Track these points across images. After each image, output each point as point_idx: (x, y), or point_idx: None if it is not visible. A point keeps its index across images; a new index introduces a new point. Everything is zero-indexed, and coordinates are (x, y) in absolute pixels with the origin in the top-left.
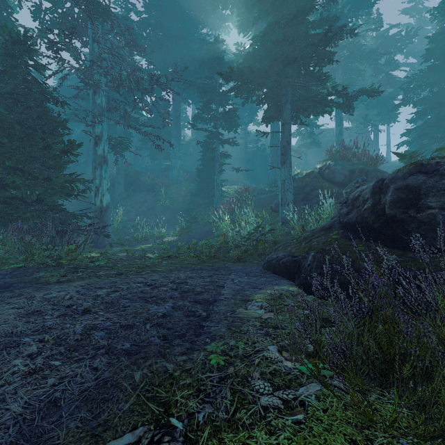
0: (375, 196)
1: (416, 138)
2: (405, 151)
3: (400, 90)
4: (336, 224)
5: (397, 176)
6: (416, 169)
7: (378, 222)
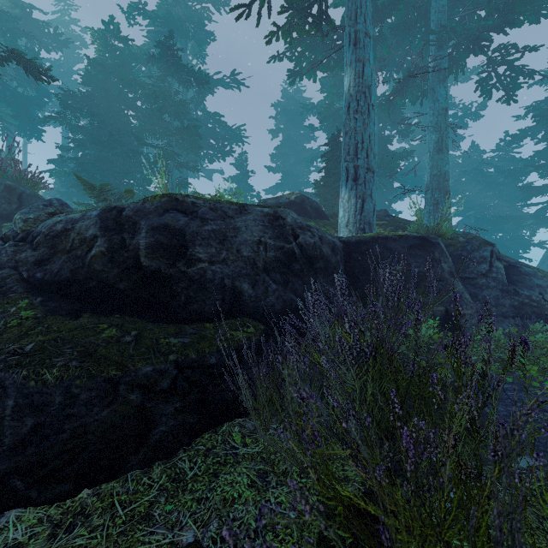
0: (111, 234)
1: (75, 171)
2: (89, 180)
3: (57, 99)
4: (12, 283)
5: (147, 208)
6: (172, 204)
7: (128, 281)
